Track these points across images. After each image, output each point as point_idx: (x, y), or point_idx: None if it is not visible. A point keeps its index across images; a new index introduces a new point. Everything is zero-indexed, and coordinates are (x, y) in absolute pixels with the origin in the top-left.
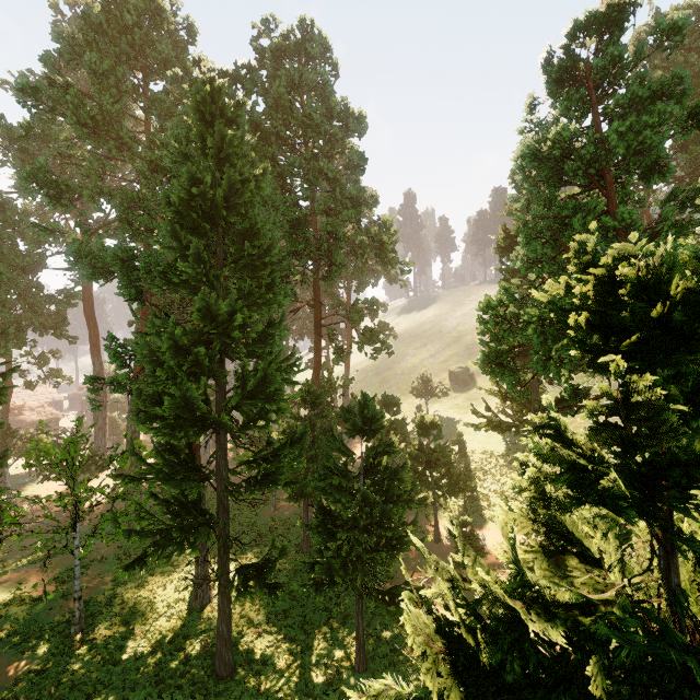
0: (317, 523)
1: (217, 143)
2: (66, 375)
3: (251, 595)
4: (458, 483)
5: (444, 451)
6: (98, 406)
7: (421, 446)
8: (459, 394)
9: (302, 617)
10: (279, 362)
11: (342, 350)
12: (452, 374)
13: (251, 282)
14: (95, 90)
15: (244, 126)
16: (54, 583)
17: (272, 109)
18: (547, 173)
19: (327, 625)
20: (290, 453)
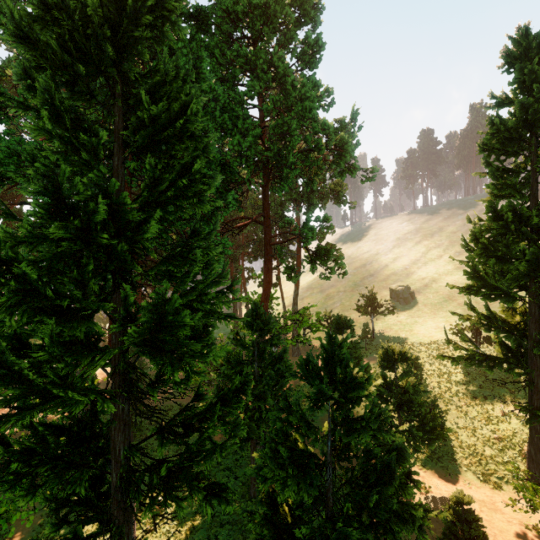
0: (262, 521)
1: None
2: None
3: None
4: (434, 430)
5: (416, 390)
6: None
7: (385, 380)
8: (401, 311)
9: None
10: (203, 288)
11: (293, 270)
12: (393, 292)
13: (154, 162)
14: None
15: None
16: None
17: None
18: None
19: None
20: None
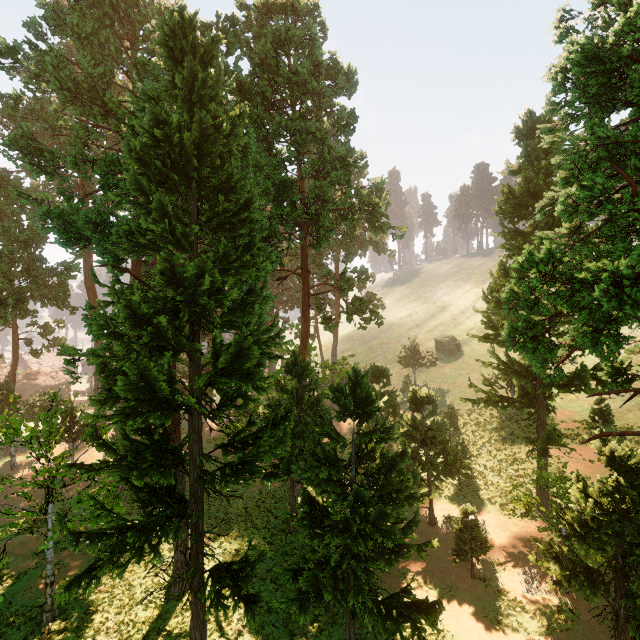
0: (303, 515)
1: (187, 84)
2: (68, 344)
3: (223, 609)
4: (455, 463)
5: (440, 428)
6: (77, 378)
7: (414, 422)
8: (446, 363)
9: (287, 613)
10: (259, 334)
11: (331, 320)
12: (438, 344)
13: (226, 242)
14: (80, 56)
15: (220, 66)
16: (36, 558)
17: (257, 66)
18: (596, 91)
19: (314, 625)
20: (273, 433)
